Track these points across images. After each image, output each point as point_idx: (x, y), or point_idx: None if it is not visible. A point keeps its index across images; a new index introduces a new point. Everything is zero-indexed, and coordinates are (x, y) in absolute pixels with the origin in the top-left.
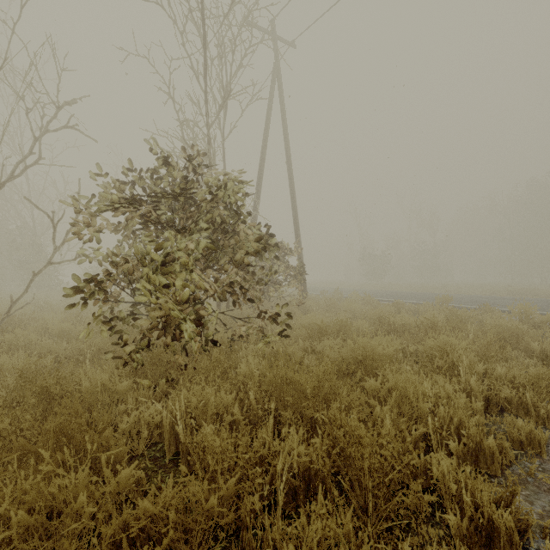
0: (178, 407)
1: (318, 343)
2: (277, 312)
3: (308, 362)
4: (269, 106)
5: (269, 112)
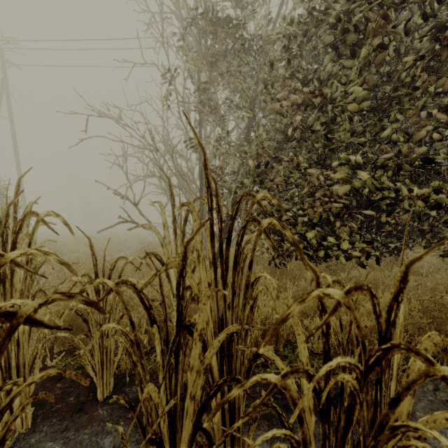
0: None
1: None
2: None
3: None
4: None
5: None
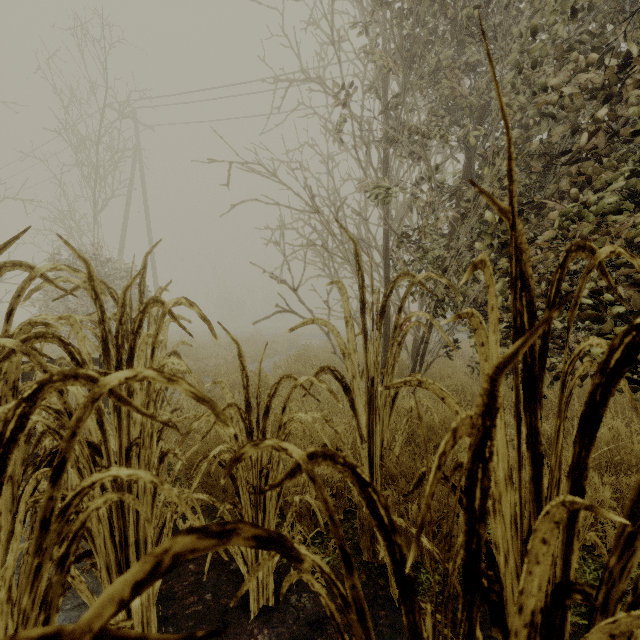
0: None
1: None
2: None
3: None
4: (131, 179)
5: (131, 184)
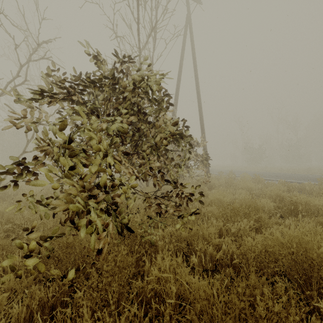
0: None
1: (231, 224)
2: (191, 193)
3: (226, 248)
4: (183, 44)
5: (183, 48)
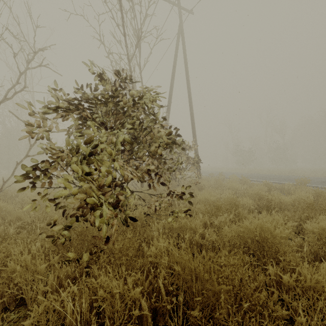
0: (79, 309)
1: (215, 218)
2: (182, 192)
3: (209, 236)
4: (176, 52)
5: (176, 56)
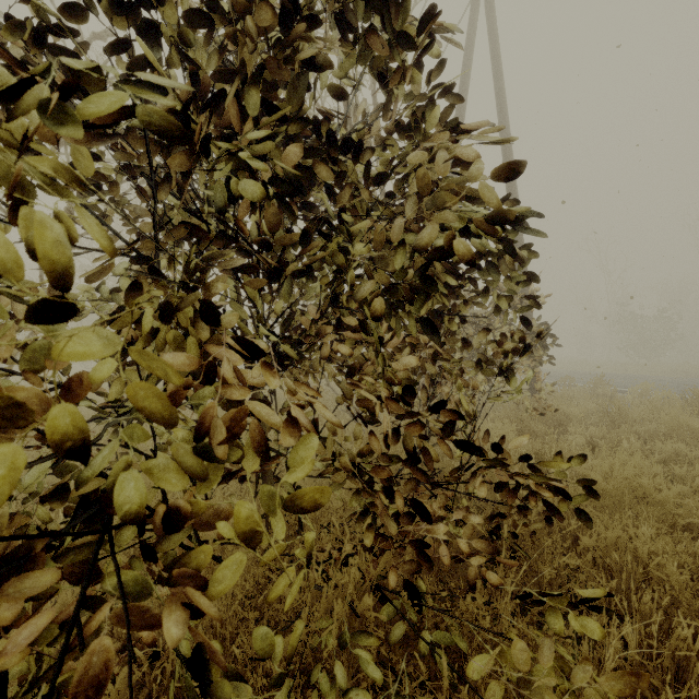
0: None
1: None
2: (561, 487)
3: None
4: (468, 40)
5: (469, 51)
